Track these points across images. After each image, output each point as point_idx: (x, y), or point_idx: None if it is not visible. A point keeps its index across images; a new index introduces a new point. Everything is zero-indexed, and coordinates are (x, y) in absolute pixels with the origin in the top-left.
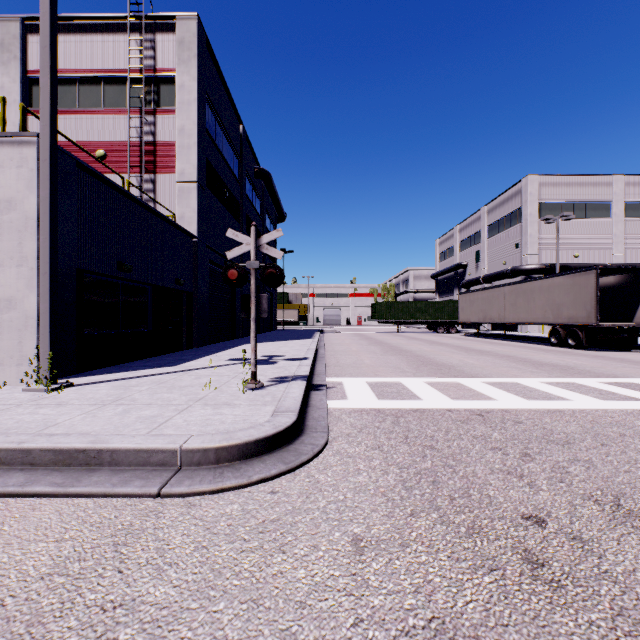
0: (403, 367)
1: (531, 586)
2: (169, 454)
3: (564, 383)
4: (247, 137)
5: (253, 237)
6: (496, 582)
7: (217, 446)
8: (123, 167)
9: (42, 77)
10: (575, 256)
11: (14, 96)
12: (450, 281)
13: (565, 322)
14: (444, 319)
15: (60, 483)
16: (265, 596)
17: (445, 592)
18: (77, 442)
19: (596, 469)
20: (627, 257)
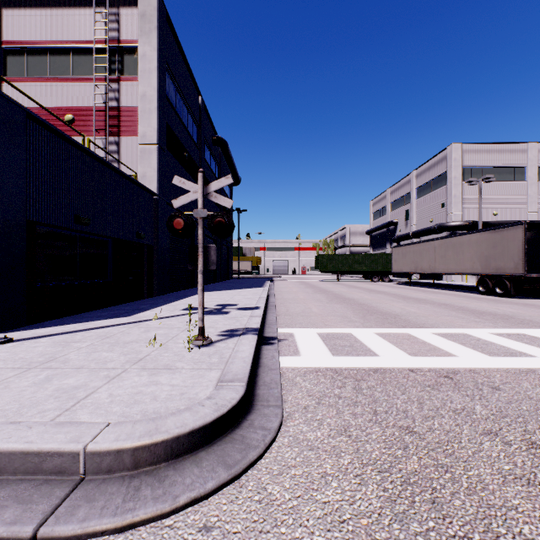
0: (350, 316)
1: None
2: (68, 458)
3: (515, 335)
4: (205, 108)
5: (200, 184)
6: None
7: (135, 445)
8: (90, 130)
9: None
10: (494, 214)
11: None
12: (382, 236)
13: (493, 272)
14: (378, 269)
15: None
16: None
17: None
18: None
19: None
20: (539, 215)
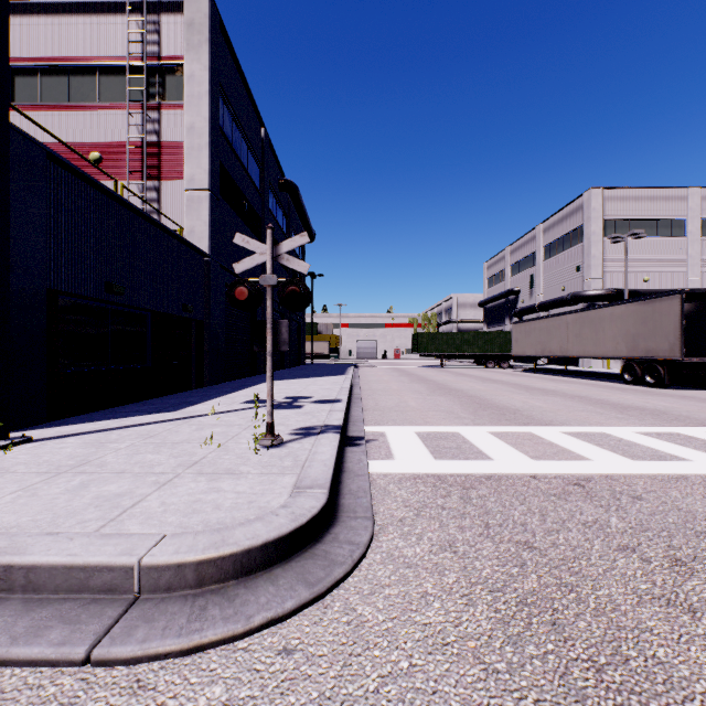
0: (457, 411)
1: None
2: (120, 573)
3: (666, 434)
4: (270, 143)
5: (269, 244)
6: None
7: (199, 559)
8: (122, 172)
9: None
10: (645, 280)
11: None
12: (500, 309)
13: (642, 356)
14: (495, 352)
15: None
16: None
17: None
18: None
19: None
20: (704, 281)
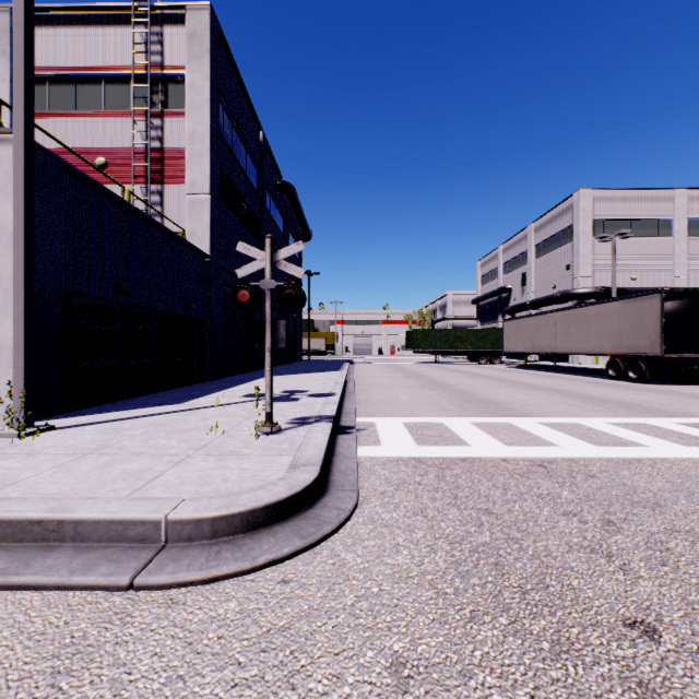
0: (444, 404)
1: None
2: (151, 526)
3: (634, 424)
4: (268, 146)
5: (268, 251)
6: None
7: (214, 515)
8: (126, 177)
9: (15, 60)
10: (633, 279)
11: (3, 97)
12: (493, 307)
13: (625, 352)
14: (487, 349)
15: (1, 569)
16: None
17: None
18: (32, 510)
19: None
20: (690, 280)
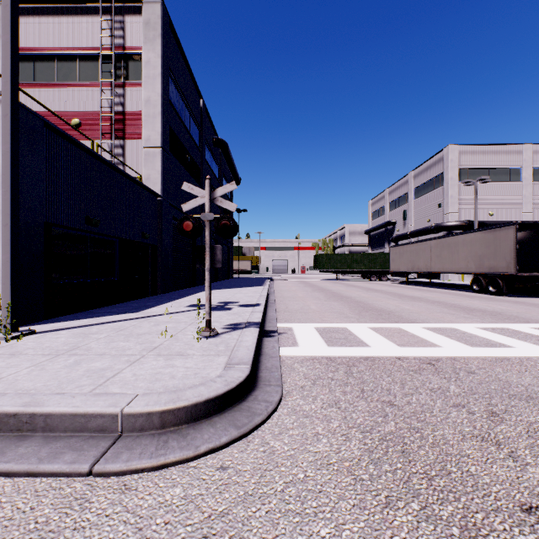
0: (346, 312)
1: None
2: (109, 419)
3: (499, 329)
4: (207, 111)
5: (207, 190)
6: None
7: (162, 409)
8: (96, 134)
9: (3, 35)
10: (490, 214)
11: None
12: (381, 236)
13: (486, 271)
14: (377, 269)
15: None
16: None
17: None
18: (9, 404)
19: None
20: (535, 215)
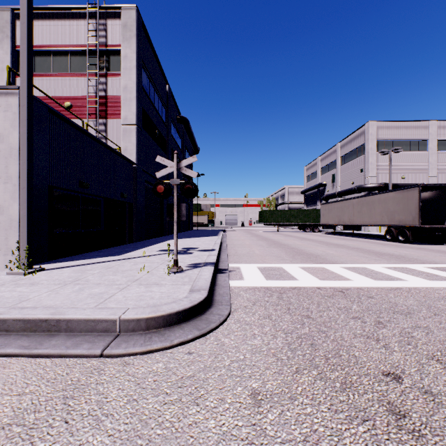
0: (283, 256)
1: (397, 435)
2: (111, 323)
3: (400, 268)
4: (172, 94)
5: (175, 162)
6: (369, 431)
7: (147, 317)
8: (84, 114)
9: (21, 45)
10: (402, 178)
11: (6, 64)
12: (314, 195)
13: (397, 224)
14: (310, 222)
15: (26, 346)
16: (182, 445)
17: (328, 441)
18: (41, 314)
19: (433, 334)
20: (439, 178)
